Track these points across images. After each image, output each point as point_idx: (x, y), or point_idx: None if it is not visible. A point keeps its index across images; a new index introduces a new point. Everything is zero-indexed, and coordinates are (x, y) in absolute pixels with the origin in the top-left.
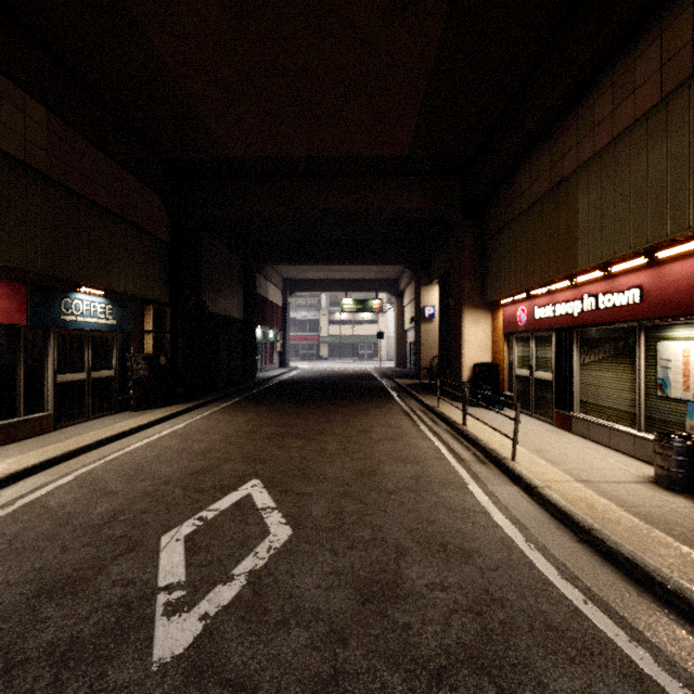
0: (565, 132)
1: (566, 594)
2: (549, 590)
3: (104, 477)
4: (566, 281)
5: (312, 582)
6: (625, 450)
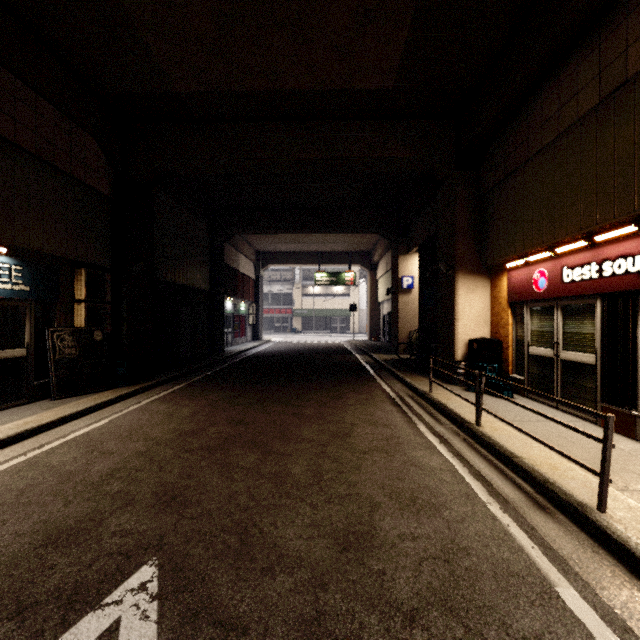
0: (632, 12)
1: None
2: None
3: None
4: (630, 226)
5: None
6: None
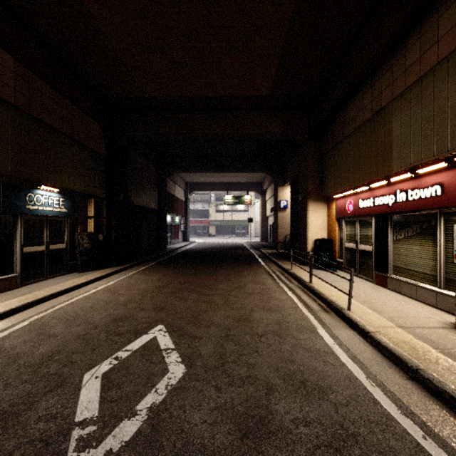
0: (383, 75)
1: (407, 430)
2: (392, 425)
3: (50, 323)
4: (383, 181)
5: (200, 417)
6: (428, 302)
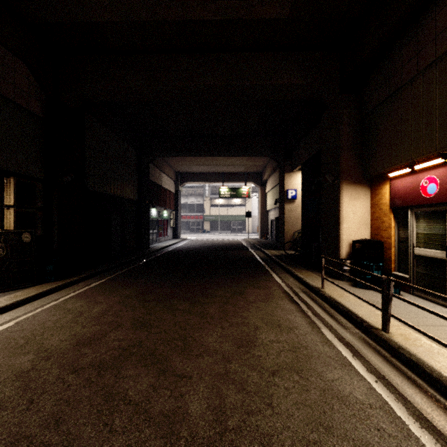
0: None
1: None
2: None
3: None
4: None
5: None
6: None
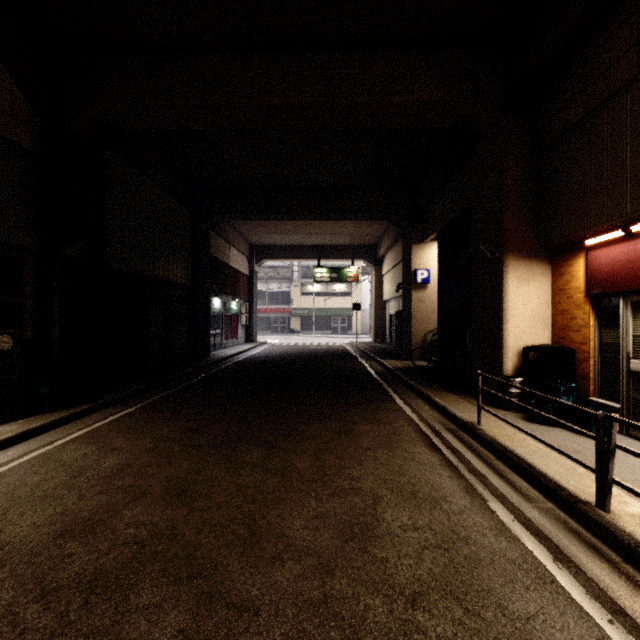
0: None
1: None
2: None
3: None
4: None
5: None
6: None
